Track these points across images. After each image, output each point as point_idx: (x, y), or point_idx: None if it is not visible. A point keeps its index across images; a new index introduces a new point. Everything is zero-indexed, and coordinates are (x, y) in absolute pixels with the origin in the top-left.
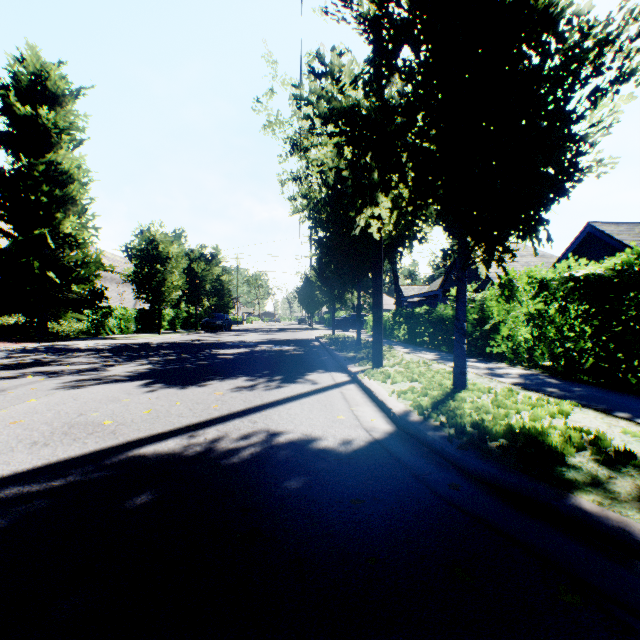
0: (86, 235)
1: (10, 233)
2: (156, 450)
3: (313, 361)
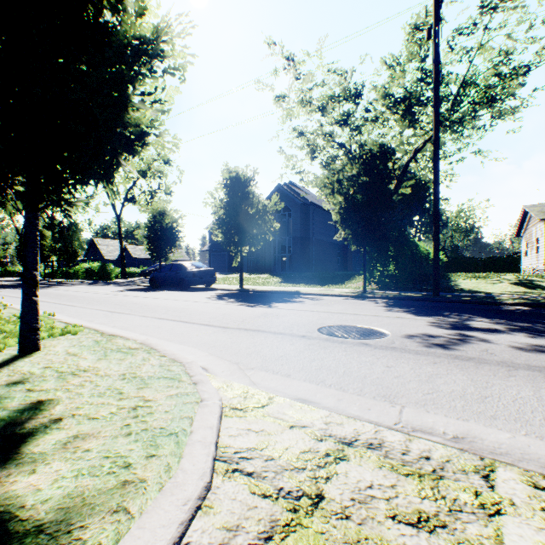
0: None
1: None
2: None
3: None
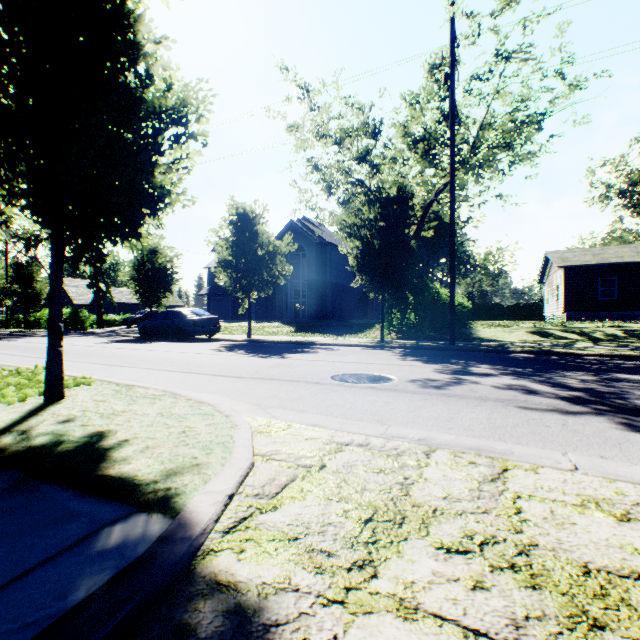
0: None
1: None
2: None
3: None
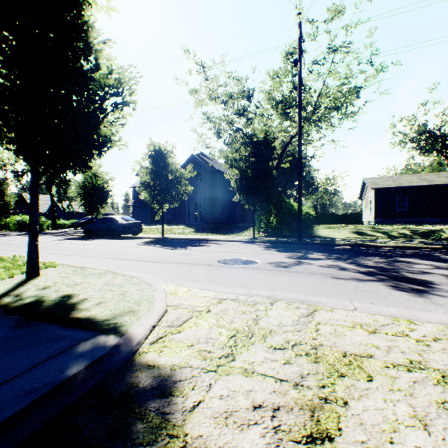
0: None
1: None
2: None
3: None
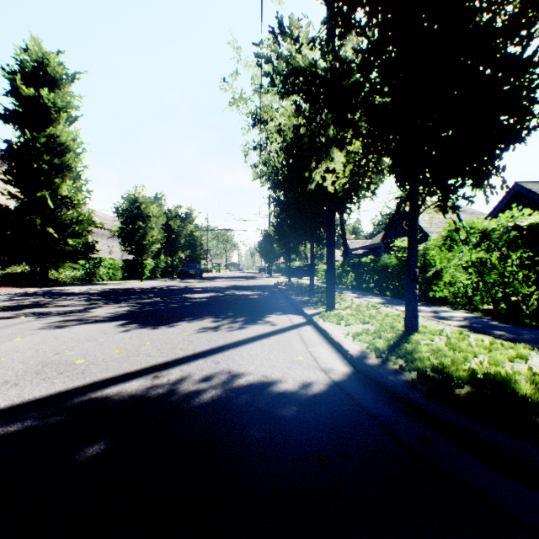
0: (80, 197)
1: (17, 195)
2: (119, 391)
3: (272, 304)
